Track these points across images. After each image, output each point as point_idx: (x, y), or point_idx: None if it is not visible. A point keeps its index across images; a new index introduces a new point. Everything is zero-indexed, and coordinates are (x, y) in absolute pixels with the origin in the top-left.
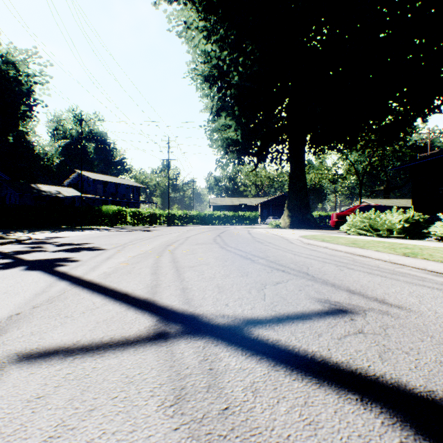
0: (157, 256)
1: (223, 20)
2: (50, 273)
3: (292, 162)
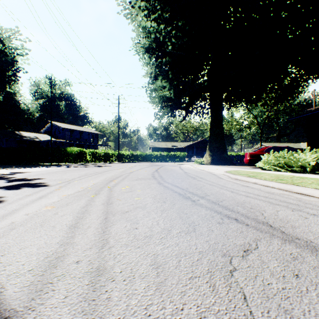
0: (93, 195)
1: None
2: None
3: (212, 114)
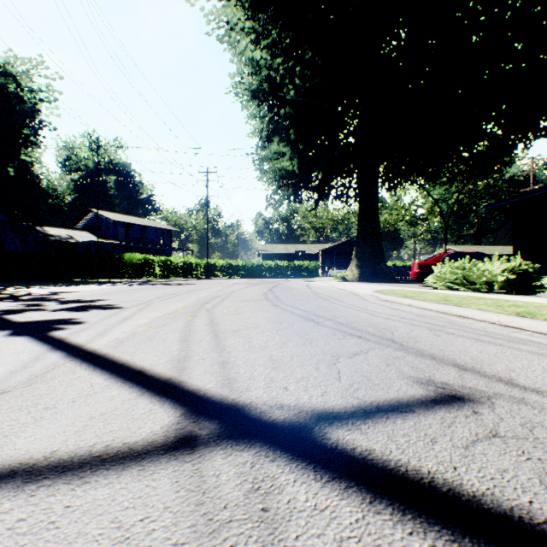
0: (190, 316)
1: (276, 18)
2: (41, 340)
3: (362, 198)
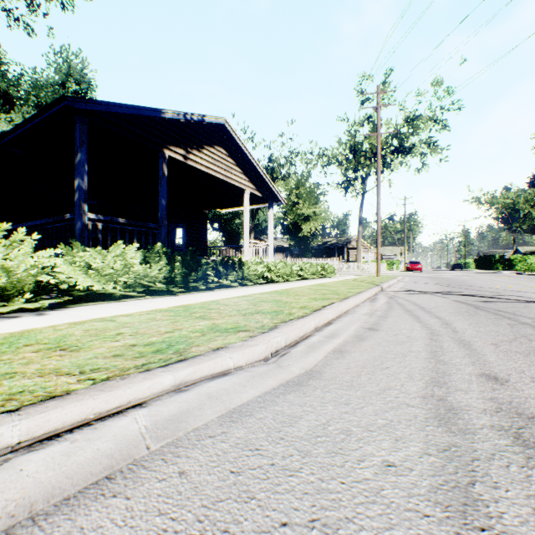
0: None
1: None
2: None
3: None
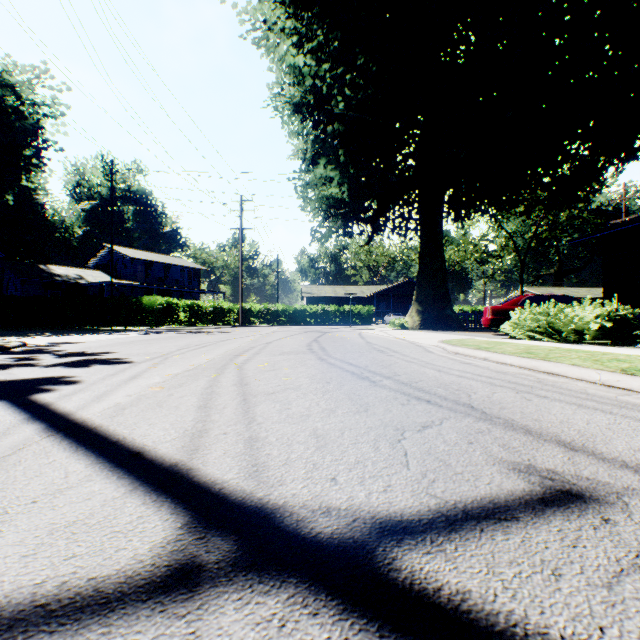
0: (215, 374)
1: (323, 16)
2: (19, 407)
3: (424, 231)
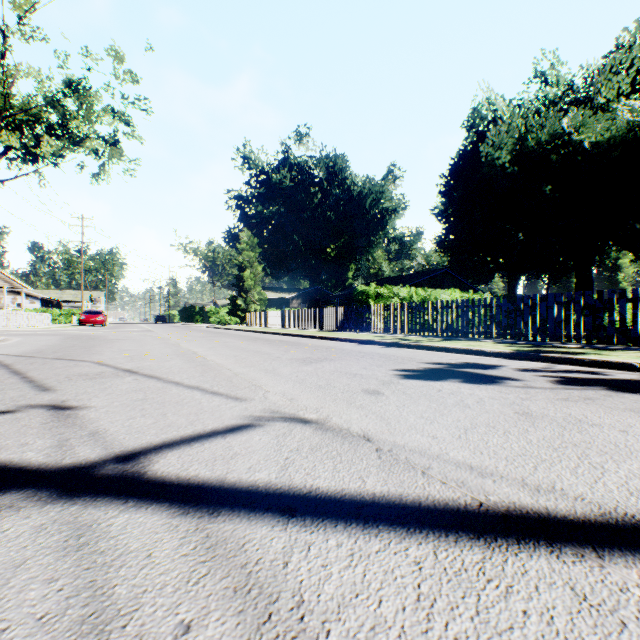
0: None
1: None
2: None
3: None
